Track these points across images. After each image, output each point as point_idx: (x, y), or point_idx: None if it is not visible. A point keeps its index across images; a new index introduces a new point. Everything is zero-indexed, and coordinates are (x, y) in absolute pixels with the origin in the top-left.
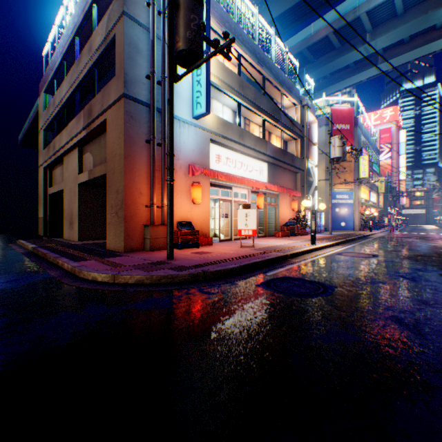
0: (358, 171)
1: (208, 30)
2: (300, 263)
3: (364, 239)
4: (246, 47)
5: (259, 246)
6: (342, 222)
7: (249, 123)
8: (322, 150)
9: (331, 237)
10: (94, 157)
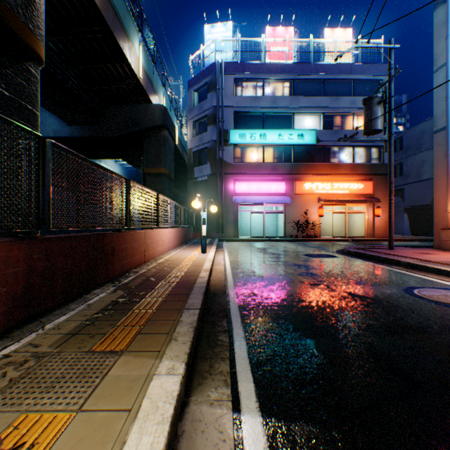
0: None
1: None
2: (377, 265)
3: None
4: None
5: None
6: None
7: None
8: None
9: None
10: None
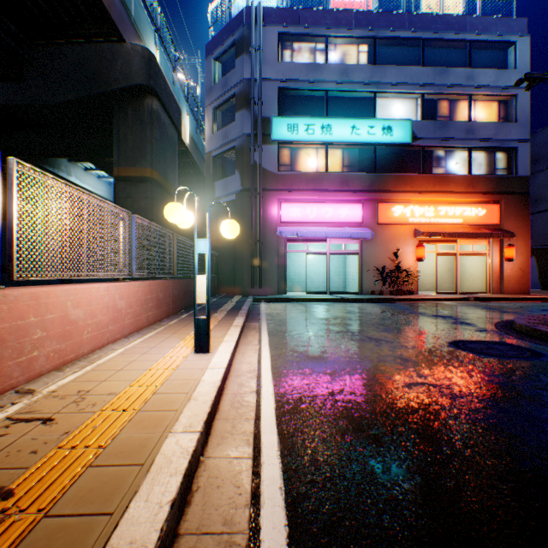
0: None
1: None
2: None
3: None
4: None
5: None
6: None
7: None
8: None
9: None
10: None
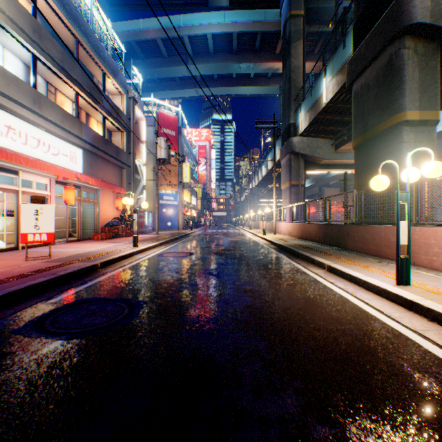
0: (182, 176)
1: None
2: (113, 273)
3: (187, 238)
4: None
5: (61, 256)
6: (170, 221)
7: (56, 91)
8: (151, 150)
9: (157, 237)
10: None
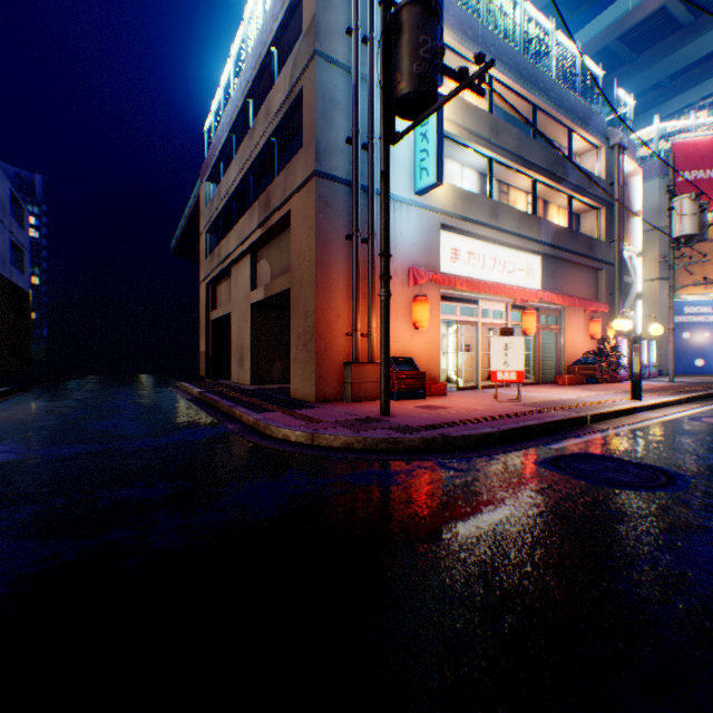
0: None
1: None
2: (612, 432)
3: None
4: (502, 63)
5: (528, 400)
6: (698, 358)
7: (507, 190)
8: (651, 223)
9: (672, 387)
10: (271, 265)
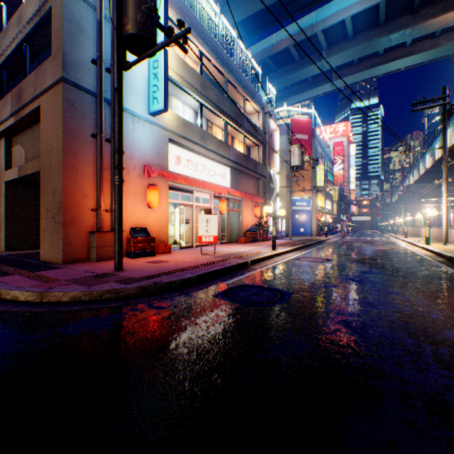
0: (315, 180)
1: (167, 20)
2: (261, 269)
3: (321, 244)
4: (208, 46)
5: (221, 253)
6: (302, 228)
7: (212, 125)
8: (283, 158)
9: (291, 242)
10: (26, 150)
